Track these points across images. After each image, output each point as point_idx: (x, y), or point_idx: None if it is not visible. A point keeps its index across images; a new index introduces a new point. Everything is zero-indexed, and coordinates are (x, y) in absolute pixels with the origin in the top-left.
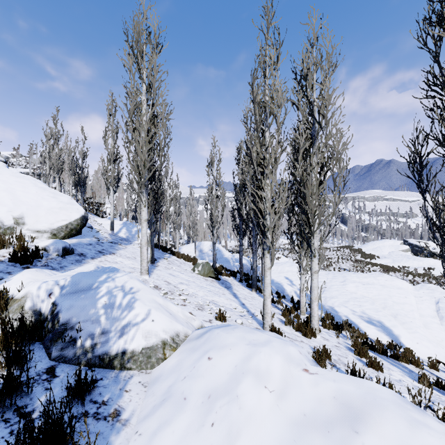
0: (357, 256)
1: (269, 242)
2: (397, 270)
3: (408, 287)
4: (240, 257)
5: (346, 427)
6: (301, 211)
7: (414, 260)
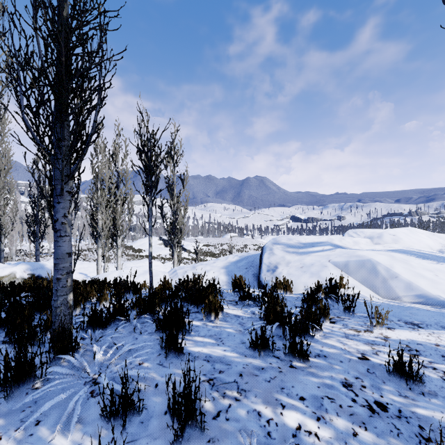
0: (130, 251)
1: (102, 242)
2: (156, 258)
3: (161, 265)
4: (38, 261)
5: (146, 273)
6: (112, 225)
7: (165, 250)
